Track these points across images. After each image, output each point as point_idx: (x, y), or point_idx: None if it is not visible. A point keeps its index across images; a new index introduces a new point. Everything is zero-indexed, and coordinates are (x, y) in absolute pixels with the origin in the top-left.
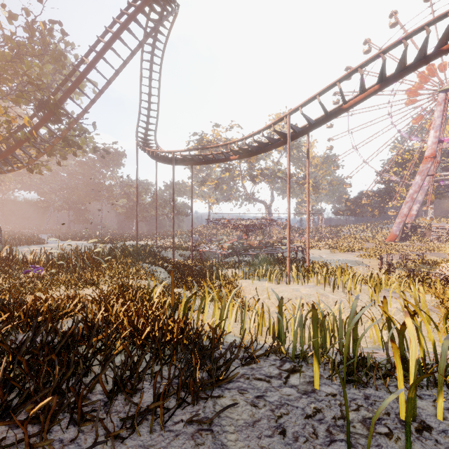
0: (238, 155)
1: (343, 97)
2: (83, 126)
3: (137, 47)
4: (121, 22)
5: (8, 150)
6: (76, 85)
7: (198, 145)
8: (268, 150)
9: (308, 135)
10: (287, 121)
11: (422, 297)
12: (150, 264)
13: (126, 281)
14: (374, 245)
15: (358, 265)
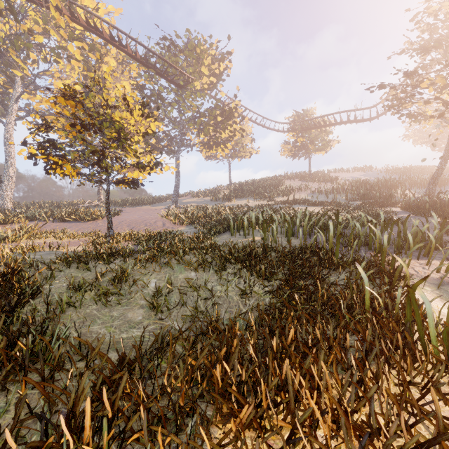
0: None
1: None
2: None
3: None
4: None
5: None
6: None
7: None
8: None
9: None
10: None
11: None
12: None
13: None
14: None
15: None
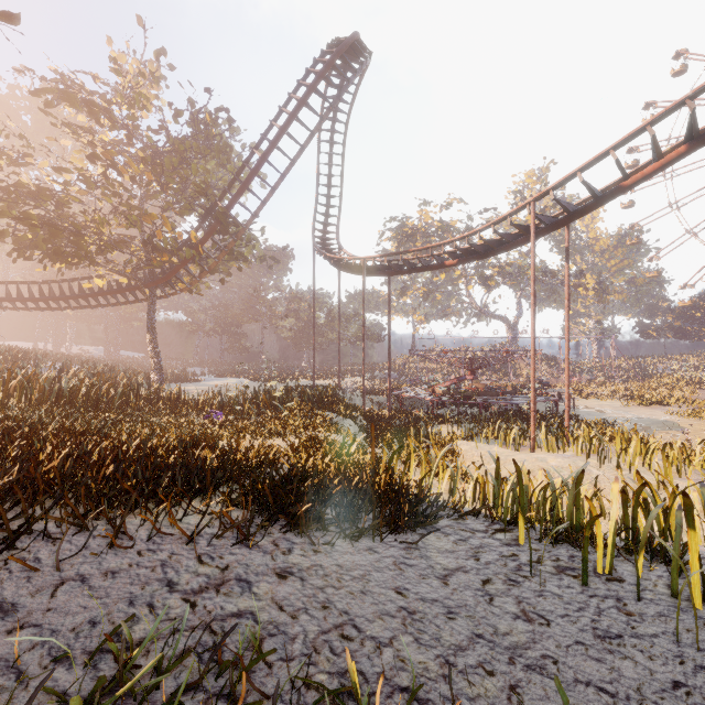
0: (457, 259)
1: (622, 170)
2: (251, 234)
3: (318, 125)
4: (298, 97)
5: (172, 271)
6: (246, 186)
7: (397, 236)
8: (503, 251)
9: (567, 226)
10: (532, 211)
11: None
12: (336, 414)
13: (313, 434)
14: None
15: (669, 429)
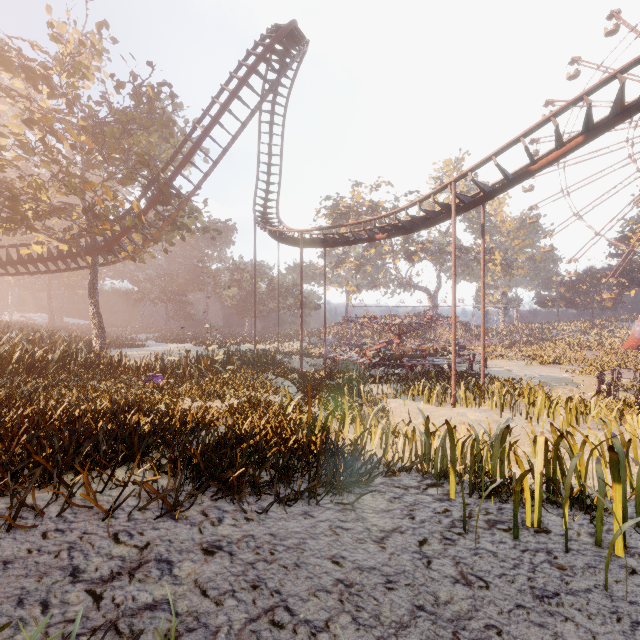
0: (386, 233)
1: (530, 156)
2: (193, 205)
3: (258, 104)
4: (239, 77)
5: (115, 239)
6: (189, 159)
7: (332, 213)
8: (427, 227)
9: (483, 206)
10: (452, 191)
11: (628, 429)
12: (275, 376)
13: (252, 395)
14: (600, 354)
15: (565, 385)
